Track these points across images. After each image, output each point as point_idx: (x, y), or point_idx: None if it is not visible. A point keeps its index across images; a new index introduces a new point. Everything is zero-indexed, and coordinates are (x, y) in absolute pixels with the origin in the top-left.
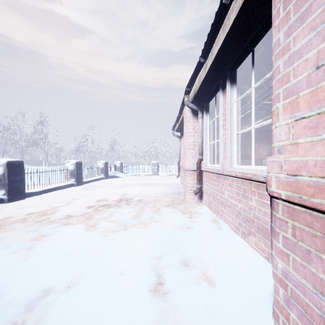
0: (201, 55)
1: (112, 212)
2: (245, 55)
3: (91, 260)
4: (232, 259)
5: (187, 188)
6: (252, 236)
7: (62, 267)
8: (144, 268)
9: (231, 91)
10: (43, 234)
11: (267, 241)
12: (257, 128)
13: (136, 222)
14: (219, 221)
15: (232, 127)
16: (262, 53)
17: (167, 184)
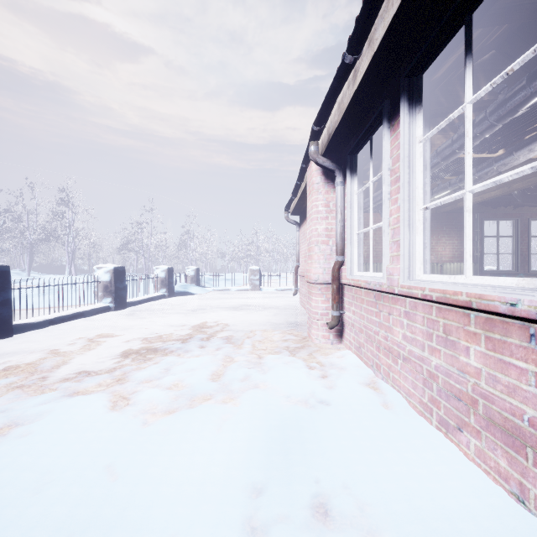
0: (349, 46)
1: (171, 365)
2: (446, 35)
3: (99, 502)
4: (433, 497)
5: (314, 316)
6: (470, 435)
7: (20, 528)
8: (223, 529)
9: (411, 120)
10: (15, 421)
11: (519, 457)
12: (435, 209)
13: (215, 390)
14: (381, 386)
15: (413, 195)
16: (461, 56)
17: (276, 307)
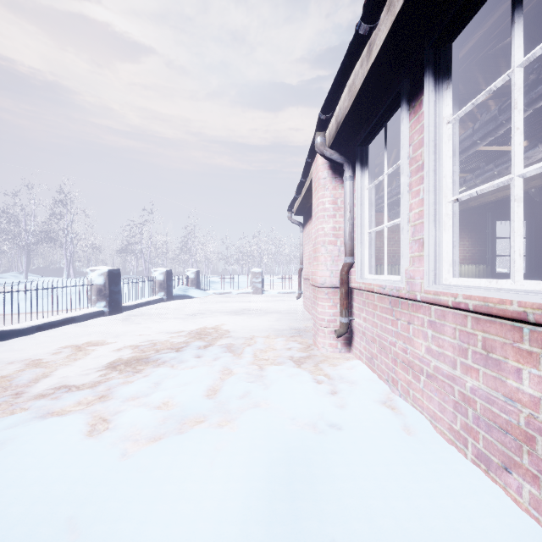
0: (364, 12)
1: (162, 379)
2: None
3: None
4: None
5: (321, 323)
6: (522, 479)
7: None
8: None
9: (437, 98)
10: None
11: None
12: None
13: (210, 409)
14: (399, 405)
15: (440, 185)
16: (485, 35)
17: (279, 311)
